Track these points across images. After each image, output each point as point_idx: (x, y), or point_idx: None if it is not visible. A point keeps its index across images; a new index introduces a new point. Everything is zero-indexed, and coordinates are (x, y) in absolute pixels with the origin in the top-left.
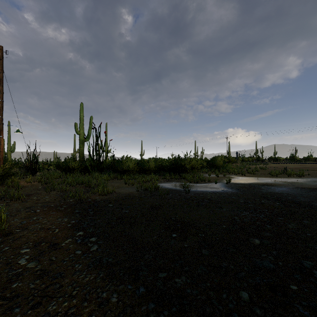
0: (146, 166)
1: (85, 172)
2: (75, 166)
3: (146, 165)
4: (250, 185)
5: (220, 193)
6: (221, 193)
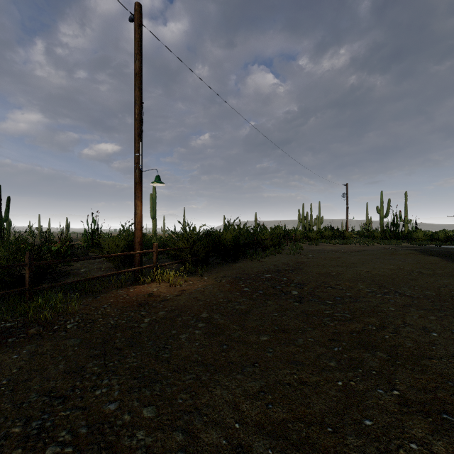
0: (436, 236)
1: (384, 239)
2: (377, 235)
3: (435, 236)
4: None
5: None
6: None
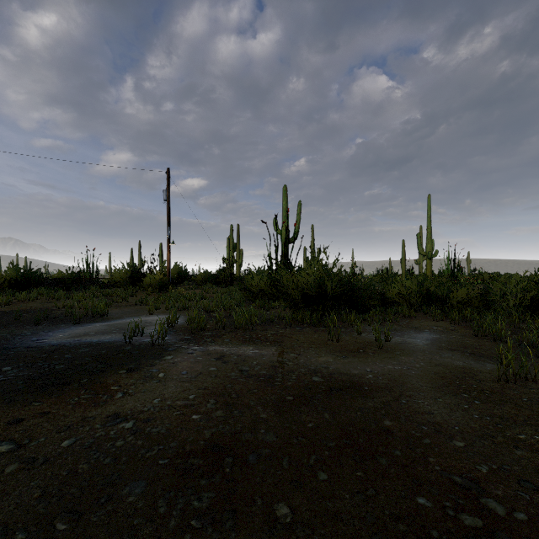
0: None
1: None
2: None
3: None
4: (74, 360)
5: (5, 336)
6: (4, 336)
